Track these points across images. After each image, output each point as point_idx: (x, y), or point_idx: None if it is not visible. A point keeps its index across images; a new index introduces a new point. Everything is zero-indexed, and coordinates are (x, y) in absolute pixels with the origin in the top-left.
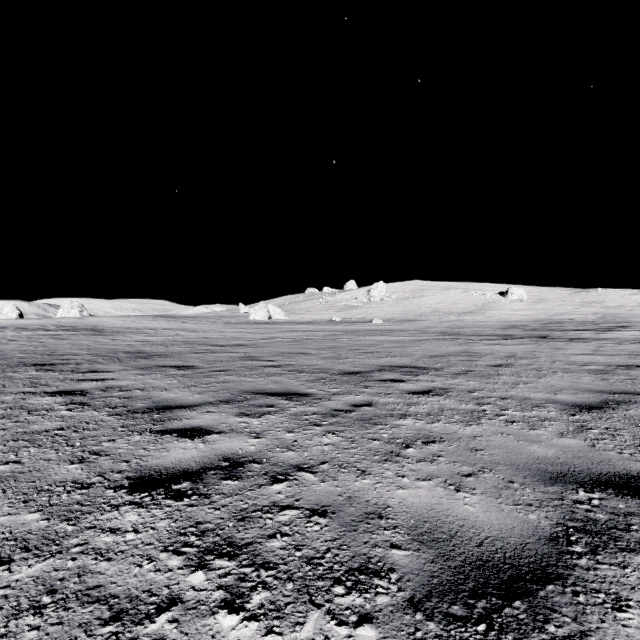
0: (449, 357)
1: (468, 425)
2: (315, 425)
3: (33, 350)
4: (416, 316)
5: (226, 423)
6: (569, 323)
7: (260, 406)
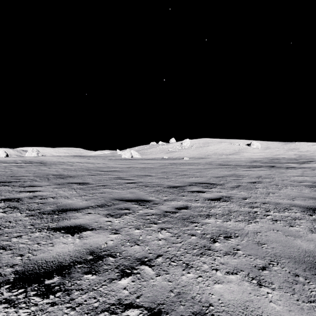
0: (226, 177)
1: (249, 223)
2: (153, 223)
3: (4, 174)
4: (205, 156)
5: (98, 222)
6: (283, 159)
7: (121, 209)
